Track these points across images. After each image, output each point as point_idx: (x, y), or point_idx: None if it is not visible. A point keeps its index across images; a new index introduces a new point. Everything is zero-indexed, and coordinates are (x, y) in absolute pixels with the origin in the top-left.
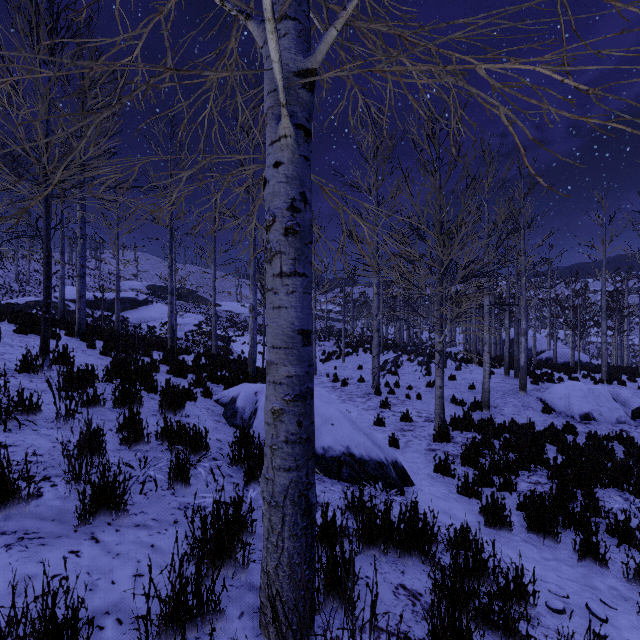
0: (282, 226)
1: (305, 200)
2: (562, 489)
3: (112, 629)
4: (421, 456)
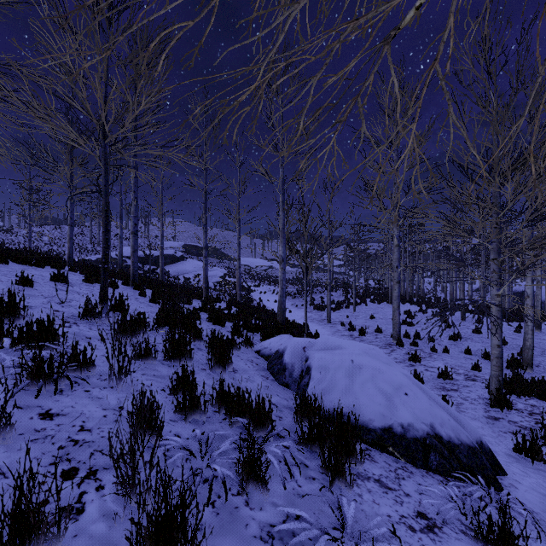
0: None
1: None
2: None
3: None
4: (485, 426)
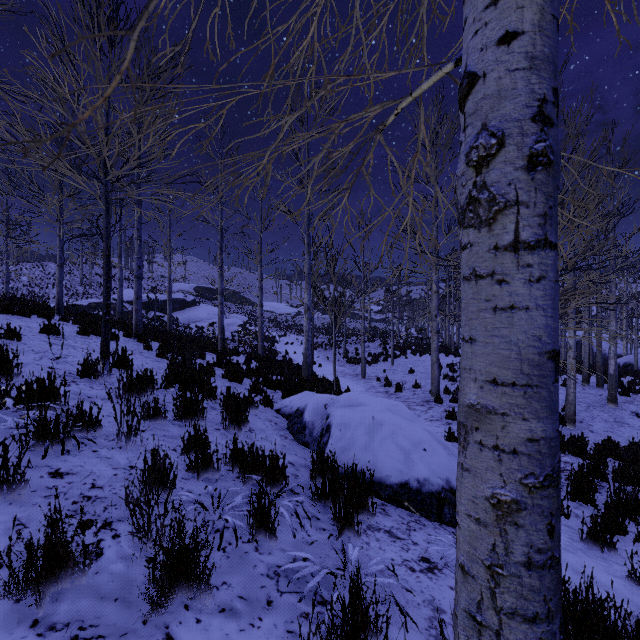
0: (521, 152)
1: (556, 105)
2: None
3: None
4: None
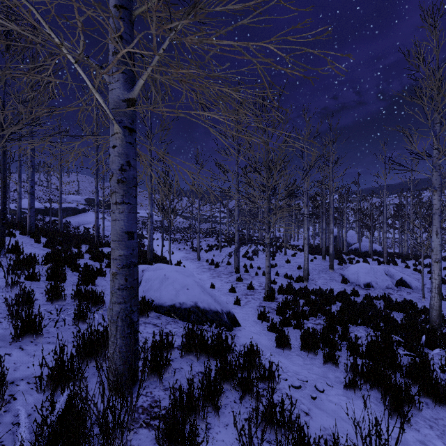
0: (116, 178)
1: (130, 165)
2: (329, 326)
3: (24, 386)
4: (253, 310)
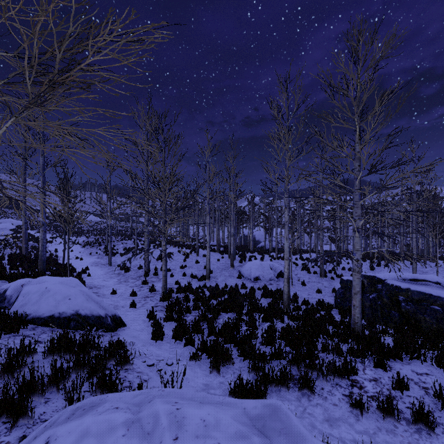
0: None
1: None
2: (203, 316)
3: None
4: (146, 310)
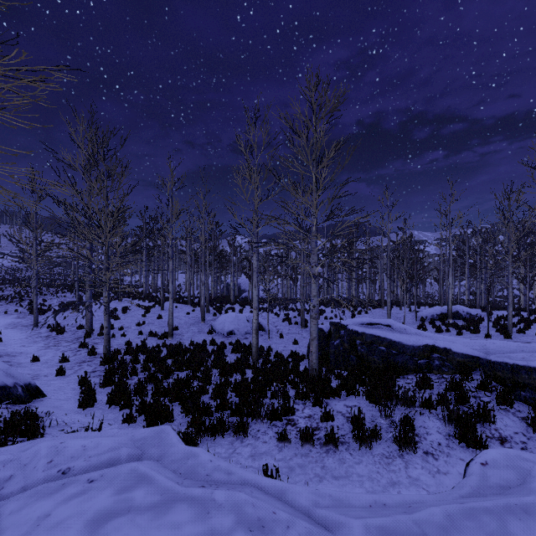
0: None
1: None
2: (151, 377)
3: None
4: (79, 377)
